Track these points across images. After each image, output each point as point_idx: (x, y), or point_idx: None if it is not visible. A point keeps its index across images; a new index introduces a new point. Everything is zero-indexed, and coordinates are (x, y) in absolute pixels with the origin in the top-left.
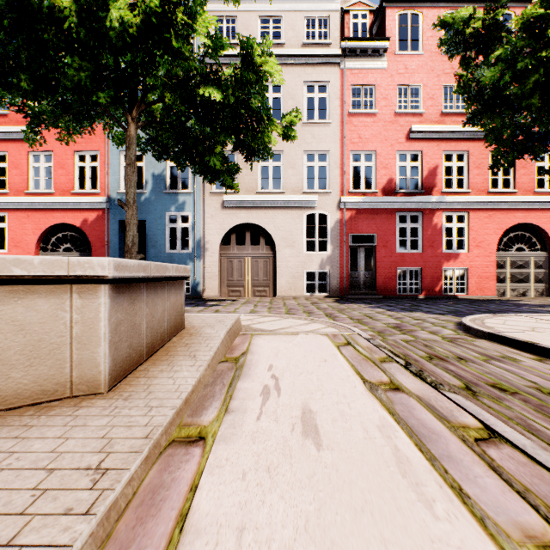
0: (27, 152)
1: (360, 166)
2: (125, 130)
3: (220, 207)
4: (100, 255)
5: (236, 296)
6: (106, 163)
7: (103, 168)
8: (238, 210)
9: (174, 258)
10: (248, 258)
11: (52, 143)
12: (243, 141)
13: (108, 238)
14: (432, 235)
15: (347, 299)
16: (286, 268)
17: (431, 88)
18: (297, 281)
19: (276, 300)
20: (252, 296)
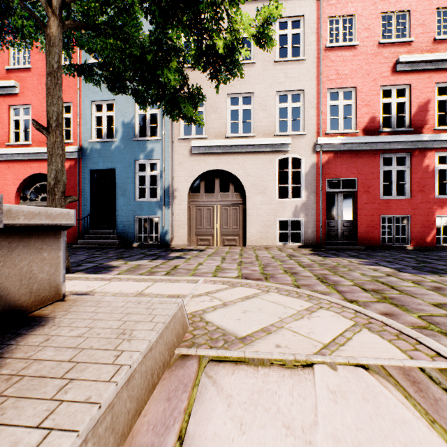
0: (8, 106)
1: (338, 105)
2: (45, 27)
3: (188, 153)
4: (72, 204)
5: (205, 244)
6: (78, 113)
7: (76, 118)
8: (206, 157)
9: (142, 206)
10: (217, 205)
11: (30, 97)
12: (205, 49)
13: (80, 187)
14: (423, 178)
15: (326, 250)
16: (257, 216)
17: (422, 13)
18: (269, 230)
19: (246, 250)
20: (221, 245)
